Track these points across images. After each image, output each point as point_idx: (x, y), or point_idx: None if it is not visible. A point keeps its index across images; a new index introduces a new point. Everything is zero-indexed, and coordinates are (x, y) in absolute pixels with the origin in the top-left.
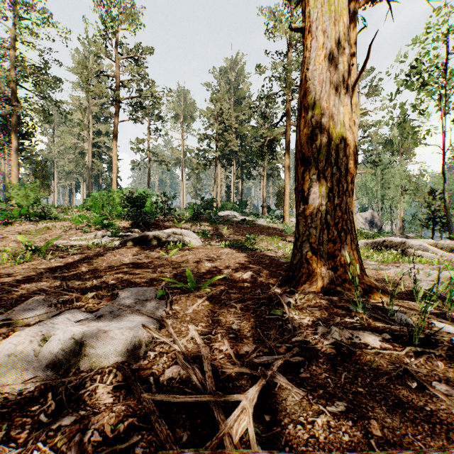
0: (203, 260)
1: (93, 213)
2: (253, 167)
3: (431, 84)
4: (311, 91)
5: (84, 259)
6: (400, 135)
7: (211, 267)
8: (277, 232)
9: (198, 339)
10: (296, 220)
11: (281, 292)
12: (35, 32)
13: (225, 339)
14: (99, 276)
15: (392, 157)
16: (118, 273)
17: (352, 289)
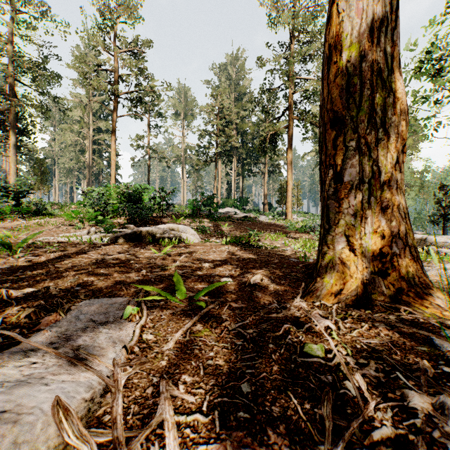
0: (200, 259)
1: (89, 209)
2: (254, 163)
3: (445, 72)
4: (346, 27)
5: (59, 257)
6: None
7: (208, 268)
8: (280, 229)
9: (169, 437)
10: (325, 206)
11: (309, 307)
12: (33, 26)
13: (230, 446)
14: (64, 280)
15: None
16: (90, 276)
17: (413, 304)
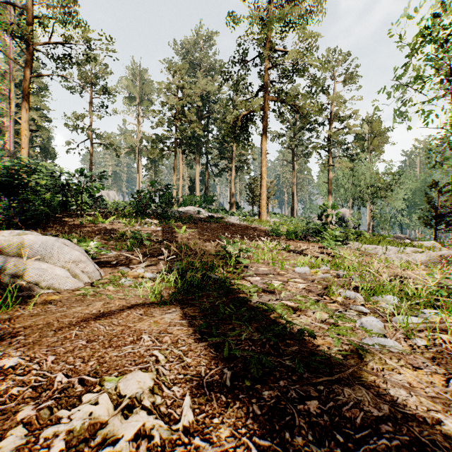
0: None
1: None
2: (220, 157)
3: None
4: None
5: None
6: (369, 132)
7: None
8: (261, 233)
9: None
10: None
11: None
12: None
13: None
14: None
15: (363, 153)
16: None
17: None
